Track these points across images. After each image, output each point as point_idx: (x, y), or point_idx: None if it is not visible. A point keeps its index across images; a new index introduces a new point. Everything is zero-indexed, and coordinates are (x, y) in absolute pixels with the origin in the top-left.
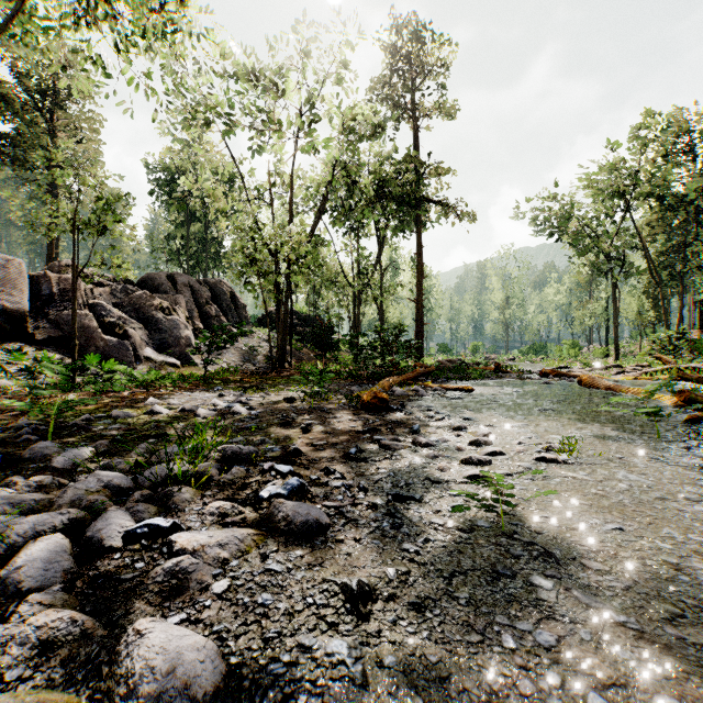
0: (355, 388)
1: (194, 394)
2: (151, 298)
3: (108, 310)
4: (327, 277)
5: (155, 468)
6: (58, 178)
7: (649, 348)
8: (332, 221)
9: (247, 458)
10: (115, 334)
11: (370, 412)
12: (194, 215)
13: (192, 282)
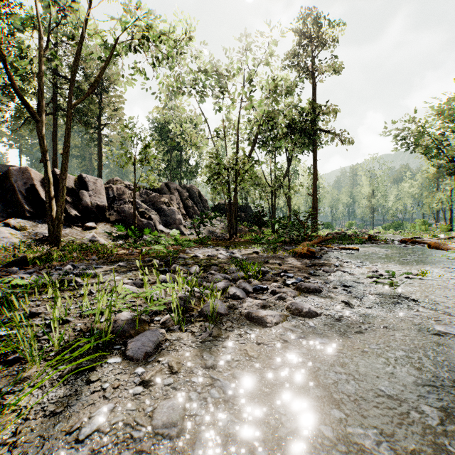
0: (287, 247)
1: (202, 249)
2: (159, 197)
3: (140, 204)
4: (255, 181)
5: (236, 273)
6: (129, 138)
7: None
8: (258, 147)
9: (265, 273)
10: (145, 217)
11: (305, 258)
12: (174, 147)
13: (178, 187)
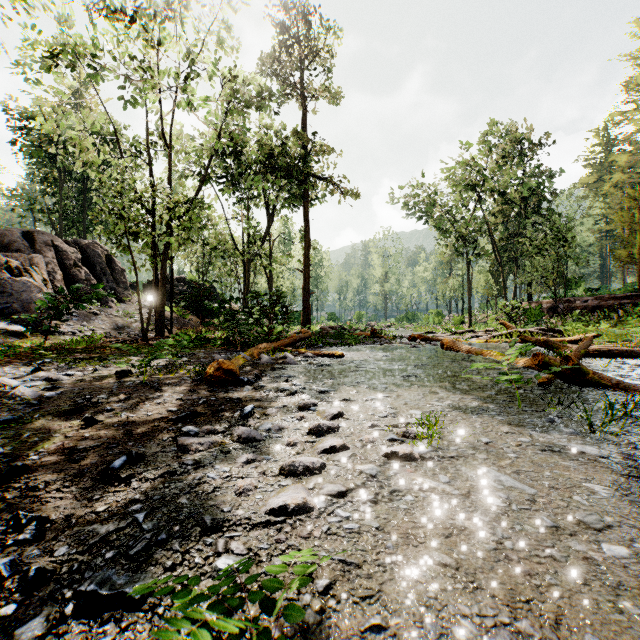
0: (219, 356)
1: (2, 370)
2: None
3: None
4: (216, 244)
5: None
6: None
7: (496, 315)
8: (221, 189)
9: None
10: None
11: (214, 387)
12: (70, 173)
13: (57, 242)
